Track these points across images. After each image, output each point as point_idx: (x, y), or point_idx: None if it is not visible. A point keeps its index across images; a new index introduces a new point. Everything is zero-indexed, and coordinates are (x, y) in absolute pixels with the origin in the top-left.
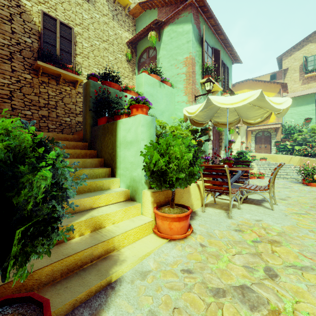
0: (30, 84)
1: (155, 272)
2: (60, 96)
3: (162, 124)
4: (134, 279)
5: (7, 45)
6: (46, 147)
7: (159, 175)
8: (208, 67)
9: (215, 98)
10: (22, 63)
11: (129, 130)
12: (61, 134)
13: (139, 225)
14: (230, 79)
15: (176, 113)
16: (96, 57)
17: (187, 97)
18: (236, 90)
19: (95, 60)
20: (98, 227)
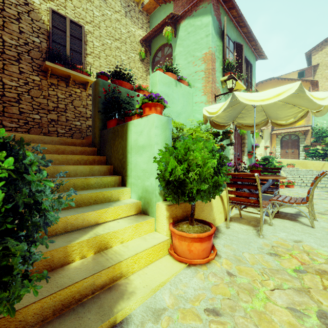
0: (39, 86)
1: (172, 311)
2: (70, 99)
3: (178, 125)
4: (144, 321)
5: (14, 45)
6: (12, 151)
7: (176, 185)
8: (229, 63)
9: (242, 95)
10: (30, 65)
11: (140, 132)
12: (68, 138)
13: (152, 246)
14: (253, 77)
15: (193, 115)
16: (107, 57)
17: (206, 97)
18: (259, 90)
19: (106, 60)
20: (103, 247)
